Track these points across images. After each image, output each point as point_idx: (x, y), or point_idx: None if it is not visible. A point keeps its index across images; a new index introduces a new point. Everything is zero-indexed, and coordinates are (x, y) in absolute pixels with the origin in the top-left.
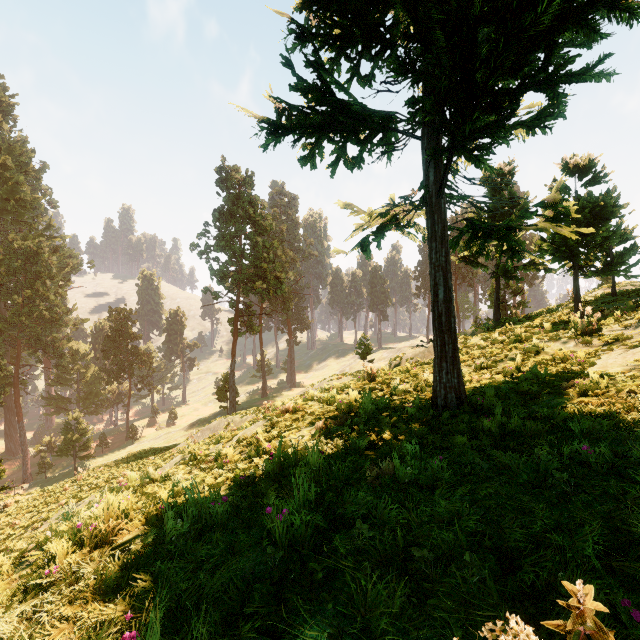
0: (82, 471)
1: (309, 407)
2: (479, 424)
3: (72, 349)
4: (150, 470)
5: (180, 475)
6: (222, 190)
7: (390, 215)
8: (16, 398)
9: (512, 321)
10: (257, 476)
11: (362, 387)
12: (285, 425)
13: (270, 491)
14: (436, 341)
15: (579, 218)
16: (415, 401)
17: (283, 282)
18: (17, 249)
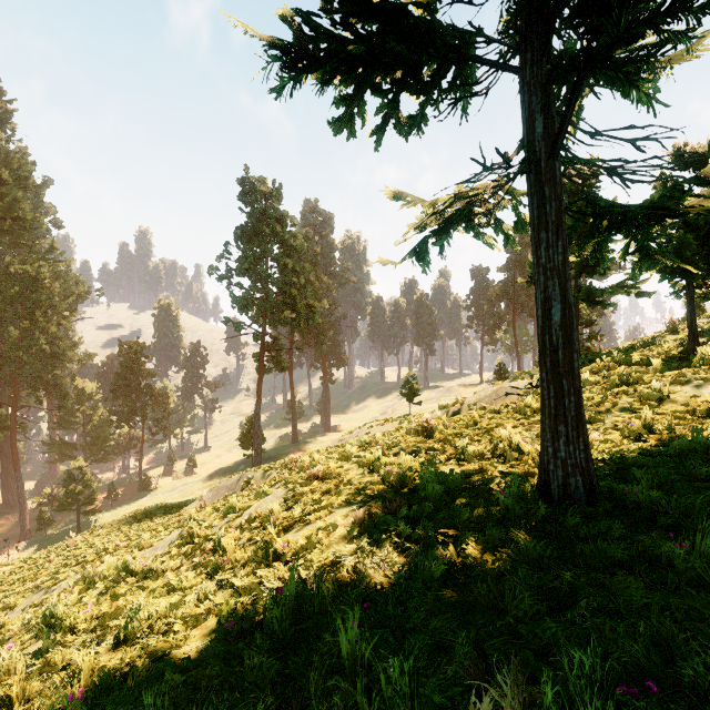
0: (87, 528)
1: (345, 472)
2: (655, 549)
3: (77, 388)
4: (129, 560)
5: (140, 600)
6: (245, 205)
7: (460, 205)
8: (13, 444)
9: (595, 357)
10: (257, 613)
11: (416, 445)
12: (312, 499)
13: (261, 707)
14: (547, 390)
15: (699, 222)
16: (511, 485)
17: (316, 311)
18: (14, 274)
